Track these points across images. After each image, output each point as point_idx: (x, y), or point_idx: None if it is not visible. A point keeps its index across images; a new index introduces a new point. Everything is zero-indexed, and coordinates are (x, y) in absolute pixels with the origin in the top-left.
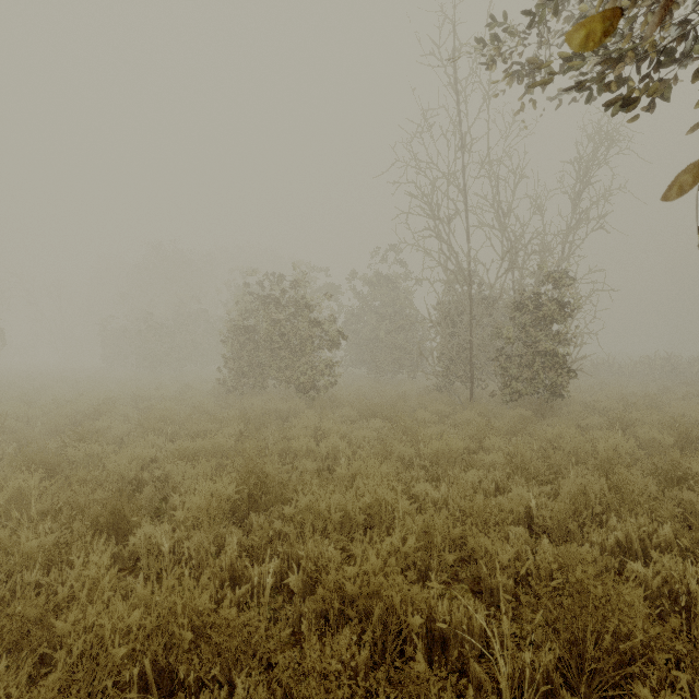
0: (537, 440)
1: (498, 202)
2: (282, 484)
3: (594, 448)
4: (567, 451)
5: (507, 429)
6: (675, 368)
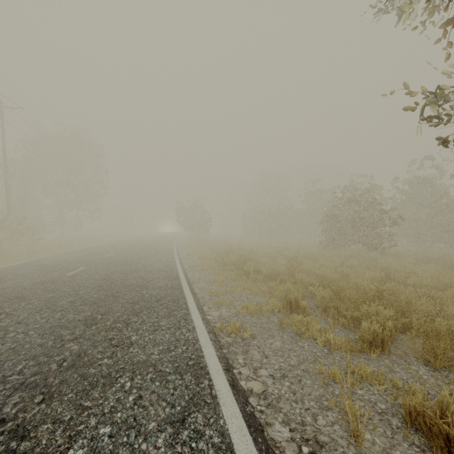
0: None
1: None
2: (397, 277)
3: None
4: None
5: None
6: None
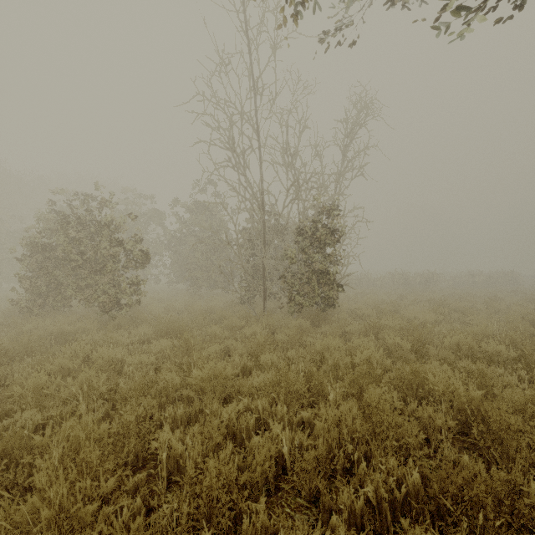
0: (309, 351)
1: (286, 144)
2: None
3: (353, 358)
4: (331, 364)
5: (287, 340)
6: (406, 280)
